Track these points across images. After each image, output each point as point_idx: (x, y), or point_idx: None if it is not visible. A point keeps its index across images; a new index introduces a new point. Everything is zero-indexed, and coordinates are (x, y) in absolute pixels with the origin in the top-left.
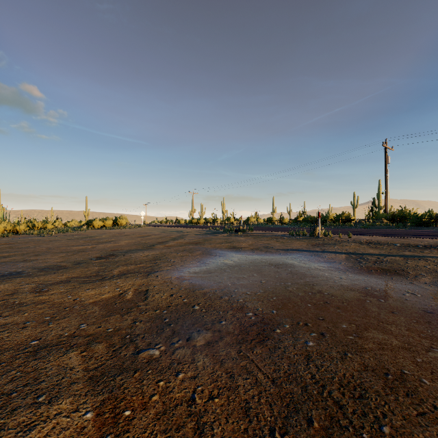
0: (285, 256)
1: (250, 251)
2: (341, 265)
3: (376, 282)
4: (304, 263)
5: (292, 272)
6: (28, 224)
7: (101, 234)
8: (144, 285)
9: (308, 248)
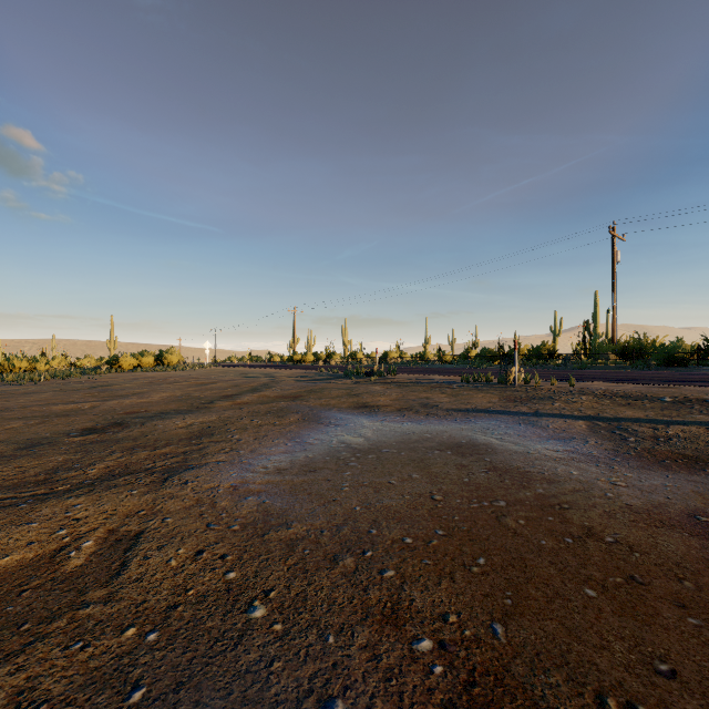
0: (466, 424)
1: (395, 414)
2: (590, 446)
3: (703, 497)
4: (511, 441)
5: (496, 465)
6: (2, 362)
7: (128, 380)
8: (140, 516)
9: (505, 406)
